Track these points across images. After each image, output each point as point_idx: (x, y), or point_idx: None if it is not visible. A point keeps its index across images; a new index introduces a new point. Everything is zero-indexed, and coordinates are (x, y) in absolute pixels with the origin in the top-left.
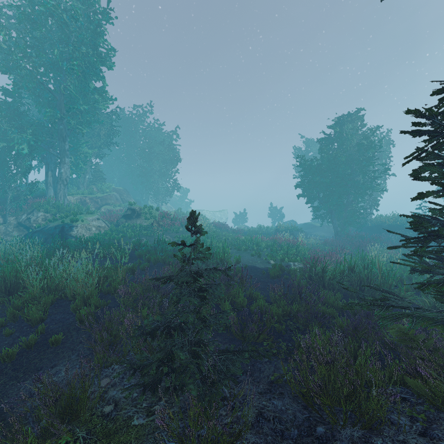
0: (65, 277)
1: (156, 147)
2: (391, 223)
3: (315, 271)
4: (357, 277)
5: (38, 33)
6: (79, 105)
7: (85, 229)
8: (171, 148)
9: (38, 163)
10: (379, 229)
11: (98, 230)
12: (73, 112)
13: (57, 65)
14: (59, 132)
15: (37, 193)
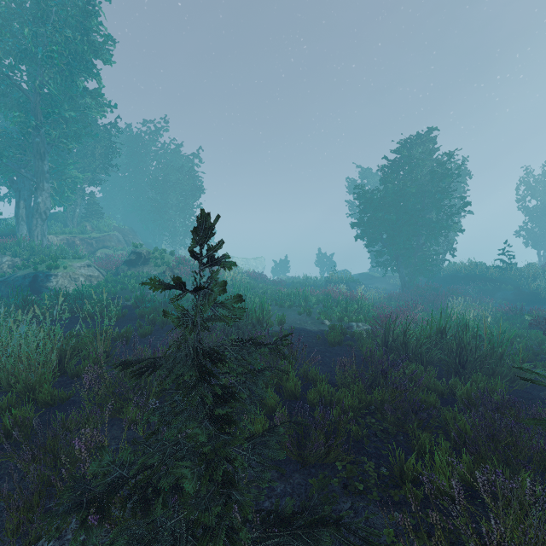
0: (3, 352)
1: (172, 174)
2: (468, 272)
3: (393, 335)
4: (456, 343)
5: (3, 8)
6: (63, 110)
7: (69, 280)
8: (191, 175)
9: (10, 191)
10: (454, 280)
11: (88, 281)
12: (56, 120)
13: (31, 54)
14: (34, 146)
15: (4, 231)
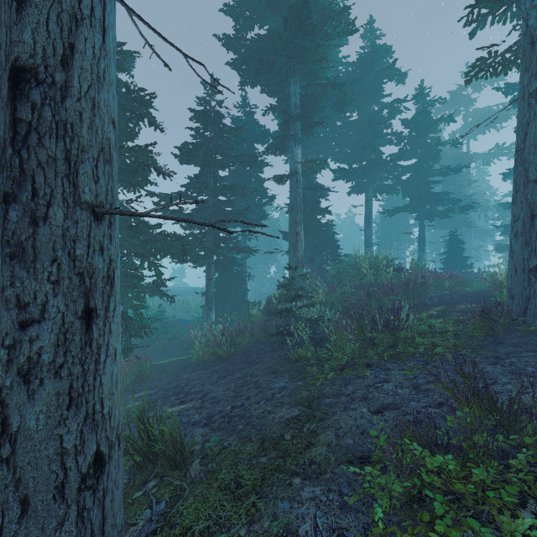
0: None
1: None
2: None
3: None
4: None
5: None
6: None
7: None
8: None
9: None
10: None
11: None
12: None
13: None
14: None
15: None
